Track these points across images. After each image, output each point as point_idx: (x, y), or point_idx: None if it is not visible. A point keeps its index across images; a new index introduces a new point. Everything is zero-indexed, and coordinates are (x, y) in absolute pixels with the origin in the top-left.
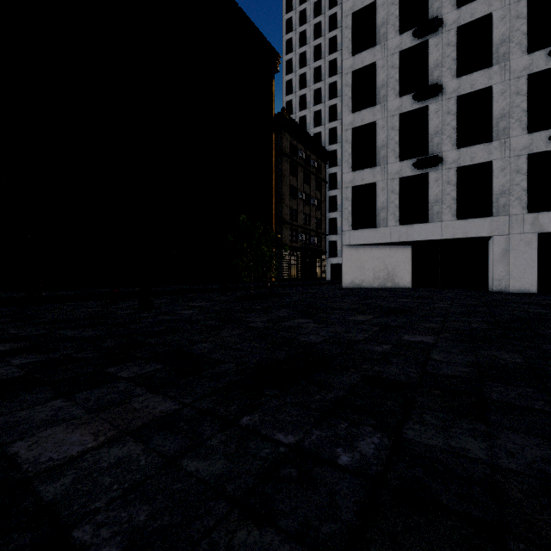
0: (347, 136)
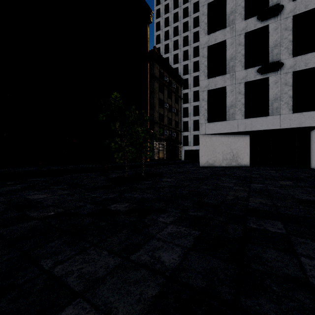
0: (203, 52)
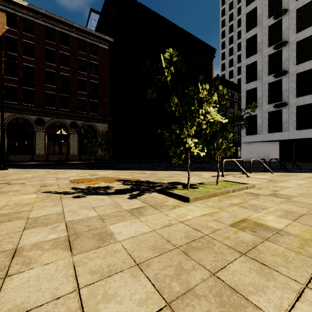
0: (243, 94)
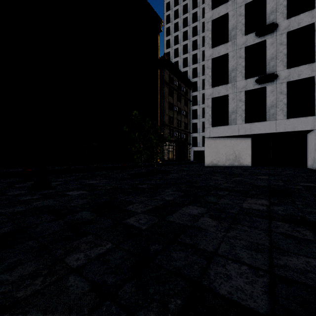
0: (208, 64)
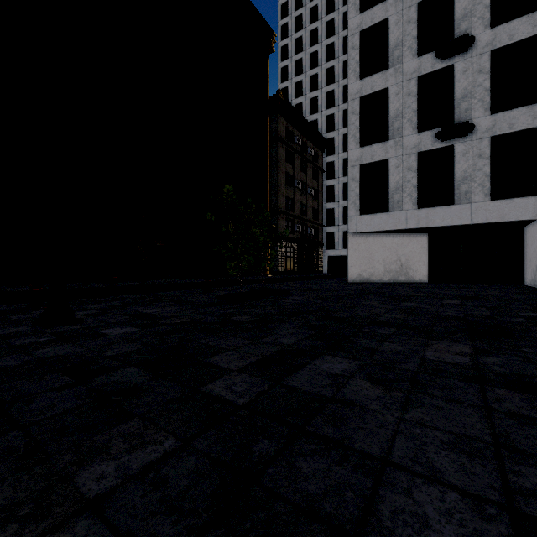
0: (354, 107)
